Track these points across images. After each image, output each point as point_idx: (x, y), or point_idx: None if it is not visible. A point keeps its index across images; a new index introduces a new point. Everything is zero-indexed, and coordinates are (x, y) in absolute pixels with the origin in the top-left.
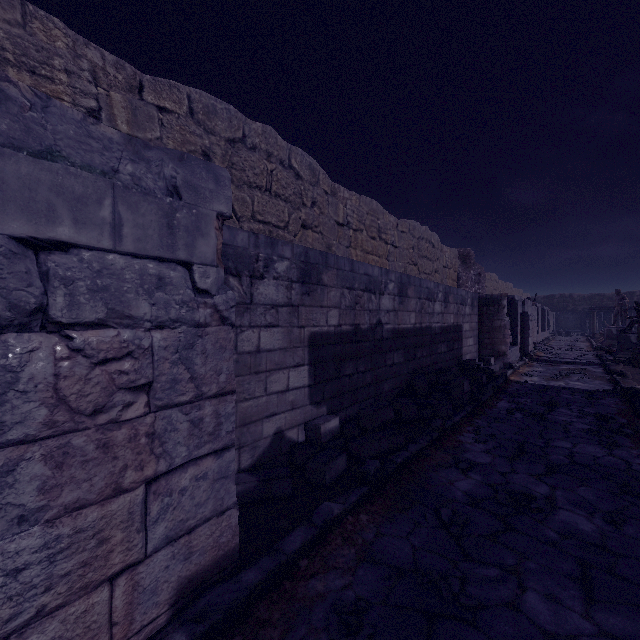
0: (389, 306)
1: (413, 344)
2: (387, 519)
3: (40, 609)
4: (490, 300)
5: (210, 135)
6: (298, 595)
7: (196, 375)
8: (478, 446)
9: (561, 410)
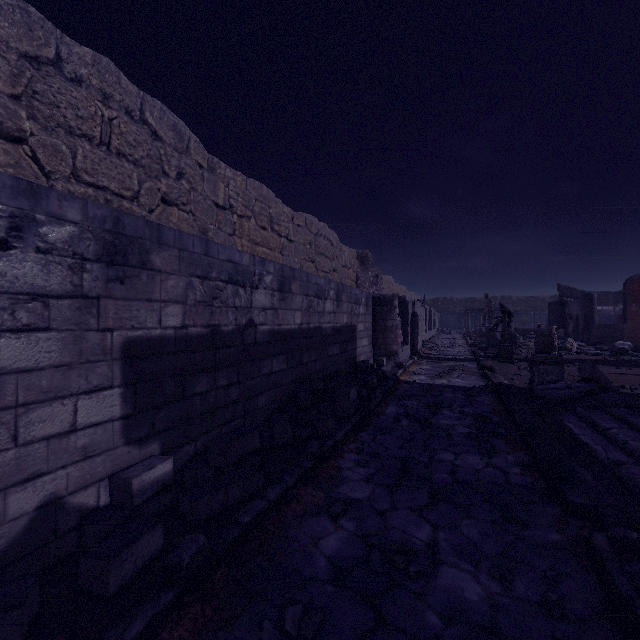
0: (266, 303)
1: (299, 347)
2: None
3: None
4: (383, 300)
5: None
6: None
7: None
8: (359, 472)
9: (444, 412)
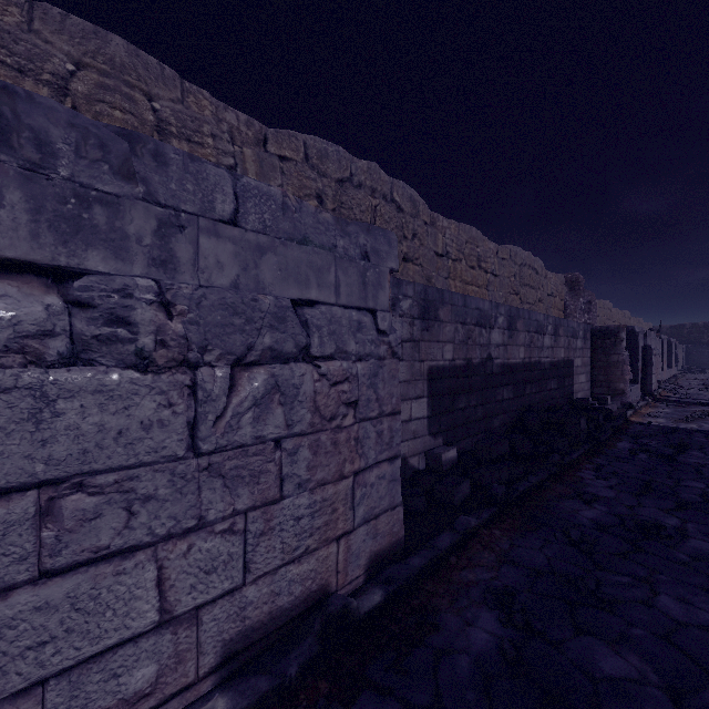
0: (499, 340)
1: (522, 380)
2: (518, 535)
3: (305, 549)
4: (605, 332)
5: (323, 178)
6: (454, 580)
7: (379, 397)
8: (600, 482)
9: (693, 452)
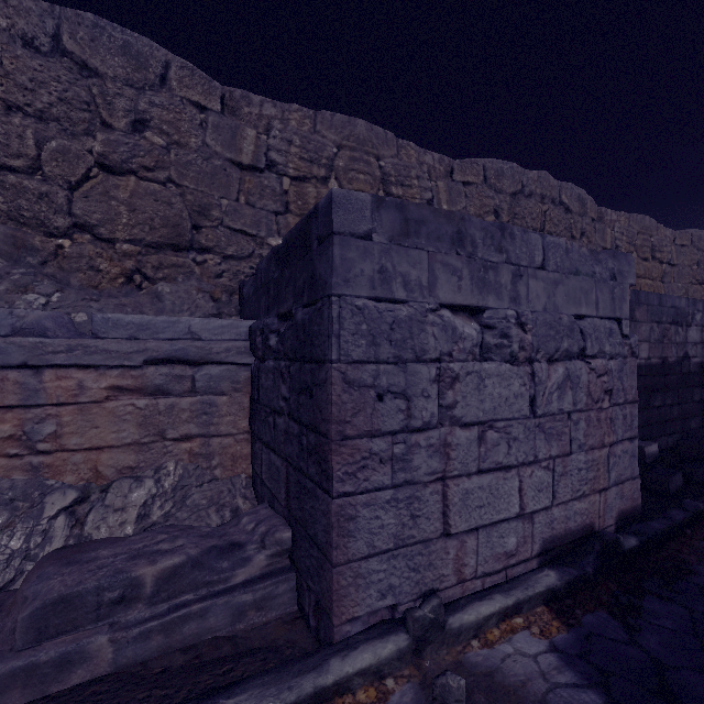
0: (696, 338)
1: None
2: None
3: (582, 493)
4: None
5: (499, 194)
6: (695, 546)
7: (623, 388)
8: None
9: None
